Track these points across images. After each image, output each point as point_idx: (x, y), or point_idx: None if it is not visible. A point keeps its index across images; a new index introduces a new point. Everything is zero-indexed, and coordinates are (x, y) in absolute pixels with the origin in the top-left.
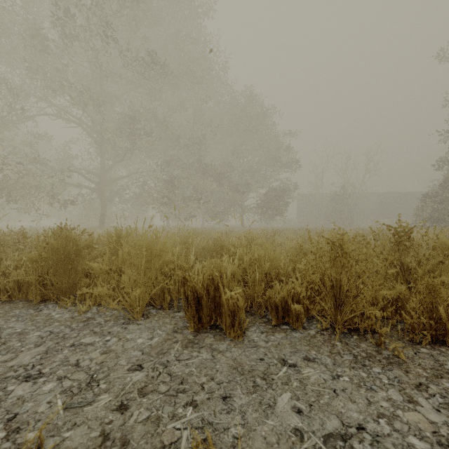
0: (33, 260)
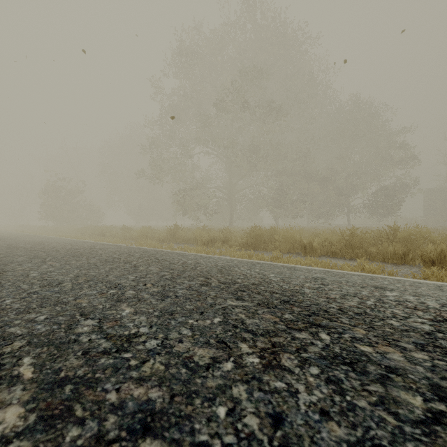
0: (252, 236)
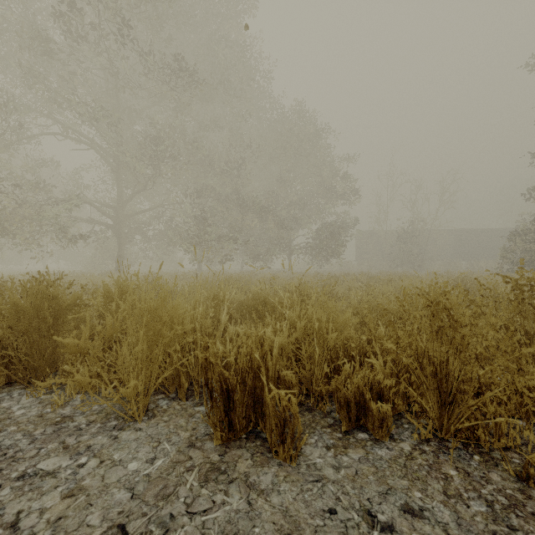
0: None
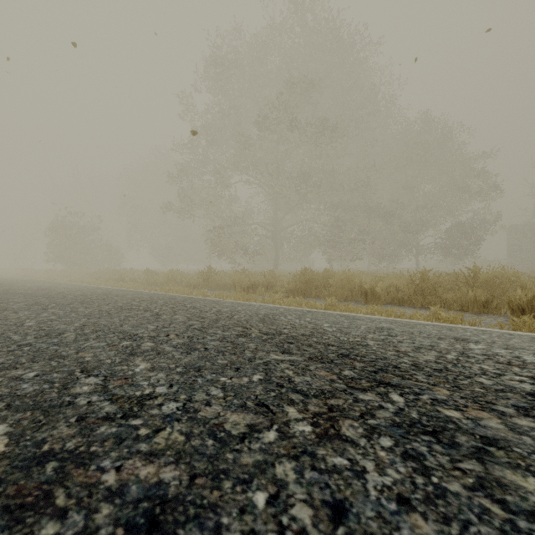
0: (302, 280)
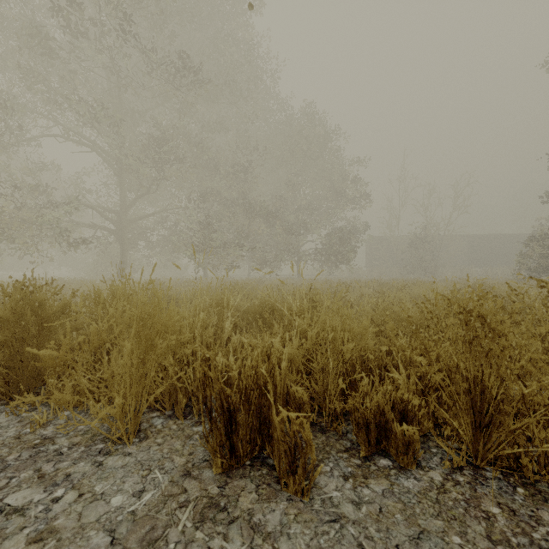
0: None
